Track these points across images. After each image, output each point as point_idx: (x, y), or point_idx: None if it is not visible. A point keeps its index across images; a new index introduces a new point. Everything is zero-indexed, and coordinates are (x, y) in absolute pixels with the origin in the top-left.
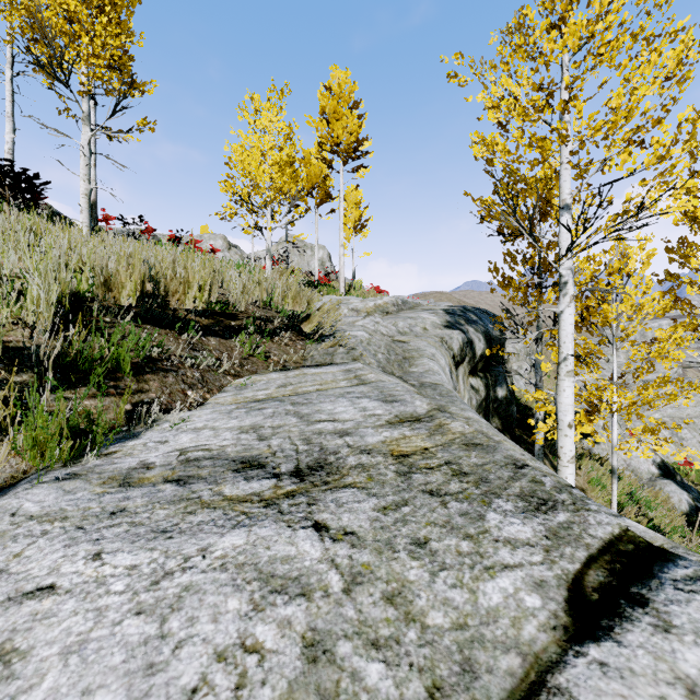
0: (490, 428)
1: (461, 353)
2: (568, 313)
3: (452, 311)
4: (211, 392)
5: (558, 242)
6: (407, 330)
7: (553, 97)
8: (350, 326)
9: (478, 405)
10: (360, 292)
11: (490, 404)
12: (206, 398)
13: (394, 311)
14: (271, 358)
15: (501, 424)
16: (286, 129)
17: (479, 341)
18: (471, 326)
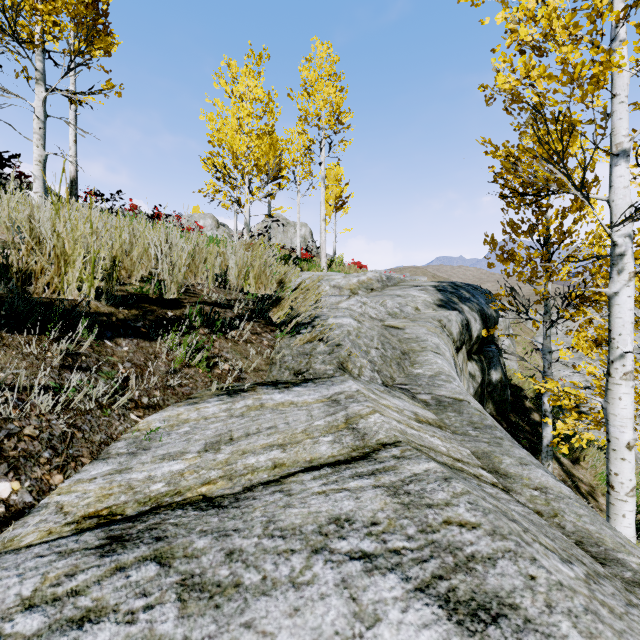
0: (591, 515)
1: (460, 338)
2: (625, 295)
3: (442, 287)
4: (72, 463)
5: (609, 200)
6: (397, 311)
7: (610, 3)
8: (333, 309)
9: (474, 392)
10: (341, 267)
11: (485, 389)
12: (46, 488)
13: (378, 287)
14: (219, 366)
15: (495, 410)
16: (263, 95)
17: (475, 321)
18: (466, 304)
